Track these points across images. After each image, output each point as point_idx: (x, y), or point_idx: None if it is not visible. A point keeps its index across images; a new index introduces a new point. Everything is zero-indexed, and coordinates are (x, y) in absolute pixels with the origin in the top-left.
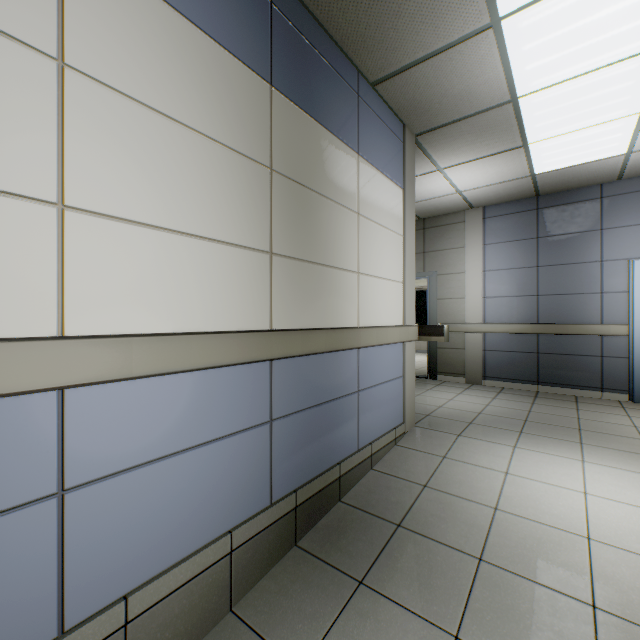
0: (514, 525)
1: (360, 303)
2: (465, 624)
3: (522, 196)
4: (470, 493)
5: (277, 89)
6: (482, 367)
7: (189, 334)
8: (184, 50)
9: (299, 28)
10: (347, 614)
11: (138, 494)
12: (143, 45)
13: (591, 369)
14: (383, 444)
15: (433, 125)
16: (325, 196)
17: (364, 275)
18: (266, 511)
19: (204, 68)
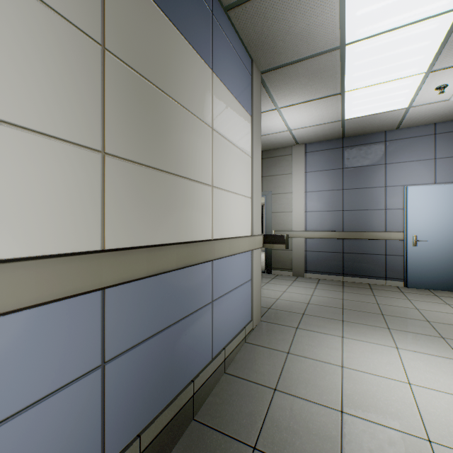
0: (362, 432)
1: (214, 216)
2: None
3: (333, 137)
4: (316, 394)
5: None
6: (304, 263)
7: None
8: None
9: None
10: None
11: None
12: None
13: (379, 264)
14: (235, 345)
15: (276, 64)
16: (177, 102)
17: (218, 189)
18: None
19: None
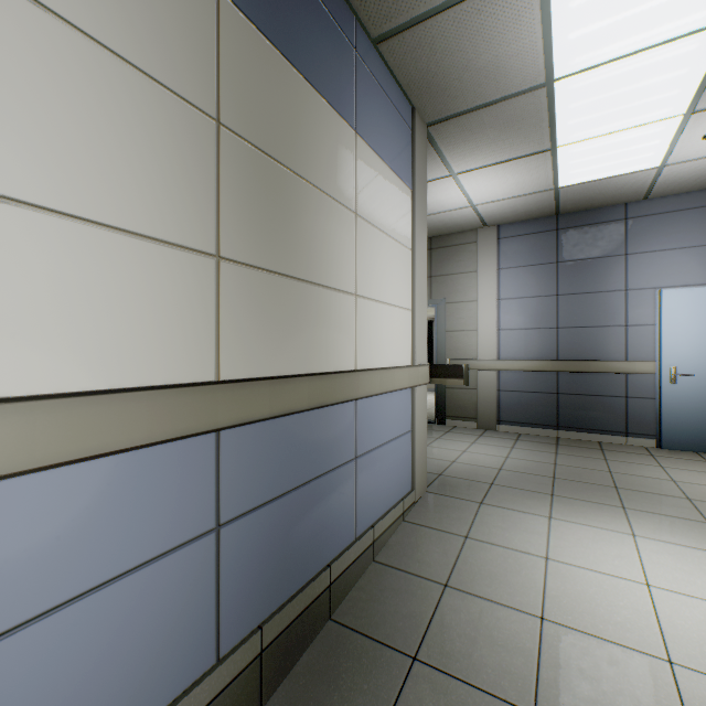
0: (571, 646)
1: (358, 337)
2: None
3: (541, 214)
4: (506, 594)
5: None
6: (496, 410)
7: (29, 400)
8: None
9: None
10: None
11: None
12: None
13: (615, 411)
14: (388, 523)
15: (449, 112)
16: (308, 181)
17: (364, 299)
18: (208, 677)
19: None
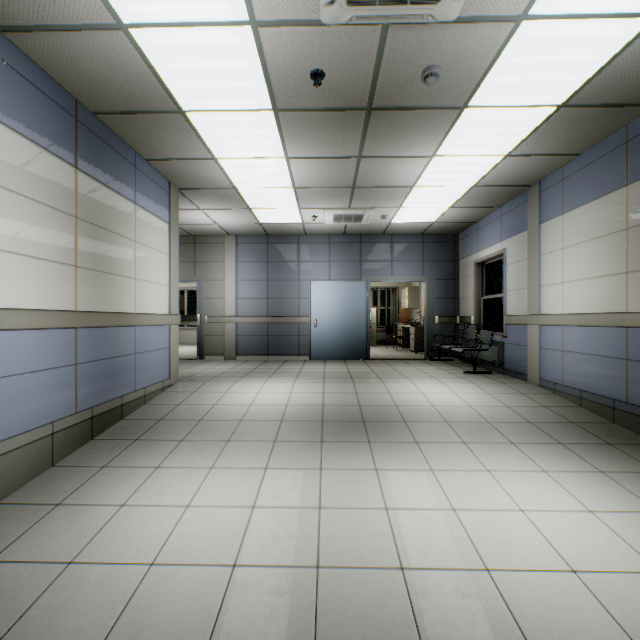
0: (221, 408)
1: (137, 298)
2: (187, 436)
3: (259, 233)
4: (204, 402)
5: (81, 170)
6: (236, 347)
7: (32, 310)
8: (26, 156)
9: (95, 131)
10: (129, 449)
11: (2, 392)
12: (5, 157)
13: (294, 343)
14: (154, 390)
15: (191, 187)
16: (112, 231)
17: (140, 280)
18: (74, 415)
19: (37, 164)
